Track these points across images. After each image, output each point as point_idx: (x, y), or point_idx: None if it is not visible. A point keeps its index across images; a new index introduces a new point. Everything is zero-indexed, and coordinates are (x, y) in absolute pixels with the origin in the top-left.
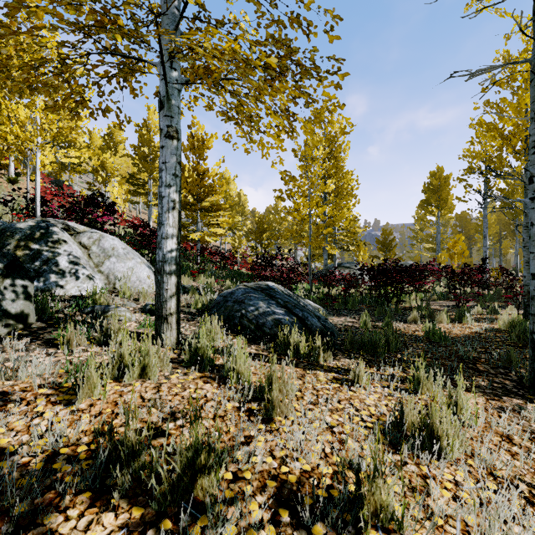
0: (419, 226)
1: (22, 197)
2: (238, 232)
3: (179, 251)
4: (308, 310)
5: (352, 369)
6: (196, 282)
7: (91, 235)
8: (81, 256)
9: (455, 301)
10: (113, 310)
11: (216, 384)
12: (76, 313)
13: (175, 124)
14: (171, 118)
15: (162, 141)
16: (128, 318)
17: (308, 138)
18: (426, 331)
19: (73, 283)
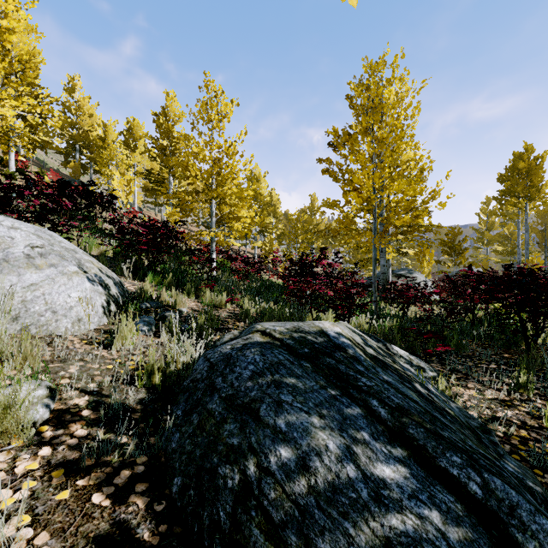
0: (485, 226)
1: None
2: (269, 235)
3: None
4: (452, 418)
5: None
6: (197, 302)
7: None
8: None
9: None
10: None
11: None
12: None
13: None
14: None
15: None
16: None
17: None
18: None
19: None
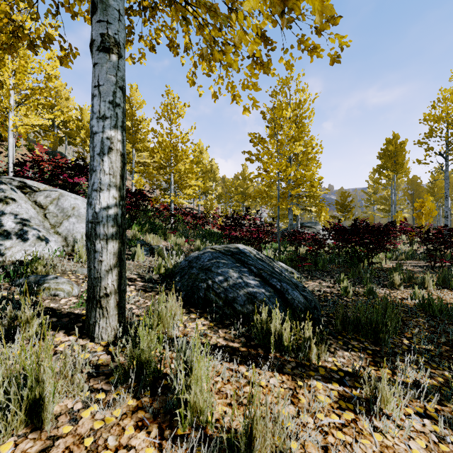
0: (372, 190)
1: (3, 161)
2: (210, 196)
3: (120, 208)
4: (285, 278)
5: (366, 383)
6: (166, 242)
7: (49, 193)
8: (33, 216)
9: (423, 261)
10: (48, 282)
11: (155, 431)
12: (4, 285)
13: (114, 35)
14: (108, 25)
15: (96, 57)
16: (66, 293)
17: (313, 7)
18: (420, 301)
19: (19, 247)
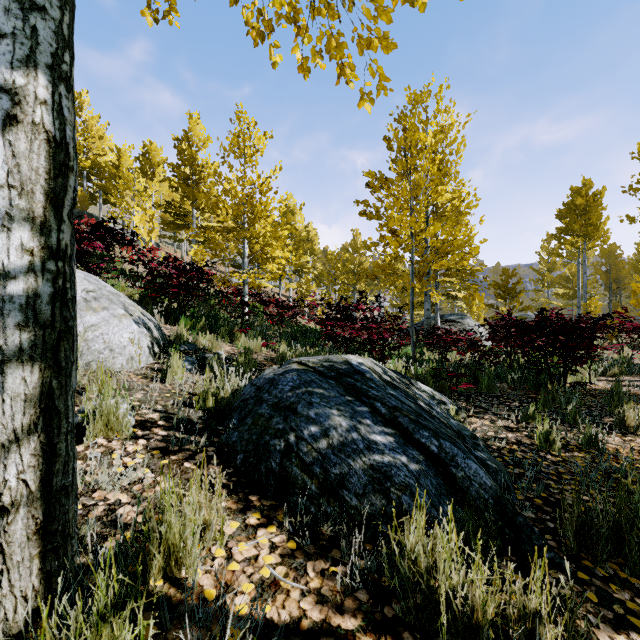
0: (546, 266)
1: None
2: (306, 276)
3: (50, 278)
4: (441, 422)
5: None
6: (232, 346)
7: None
8: None
9: None
10: None
11: None
12: None
13: None
14: None
15: None
16: None
17: None
18: None
19: None
